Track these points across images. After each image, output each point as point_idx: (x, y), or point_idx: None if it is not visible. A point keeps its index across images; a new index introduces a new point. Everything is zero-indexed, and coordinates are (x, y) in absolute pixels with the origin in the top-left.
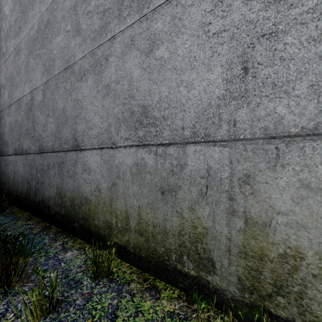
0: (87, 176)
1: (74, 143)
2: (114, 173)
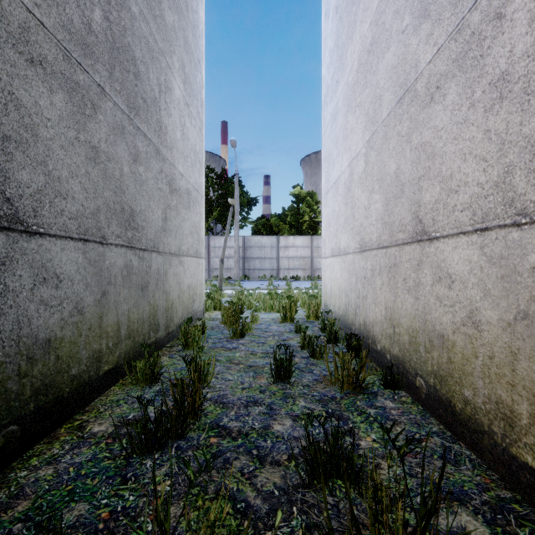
0: (52, 292)
1: (1, 207)
2: (106, 278)
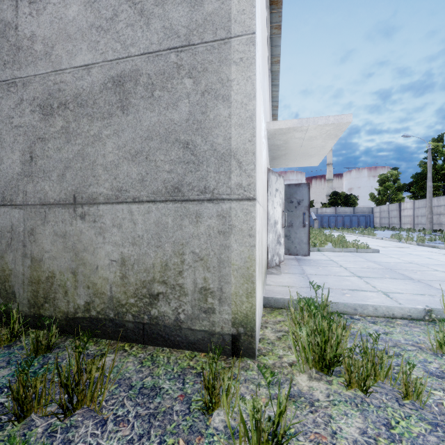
0: None
1: None
2: None
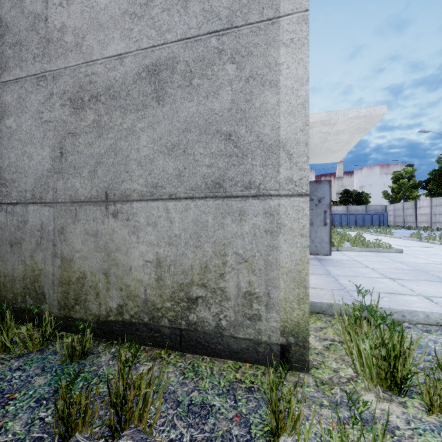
0: None
1: None
2: None
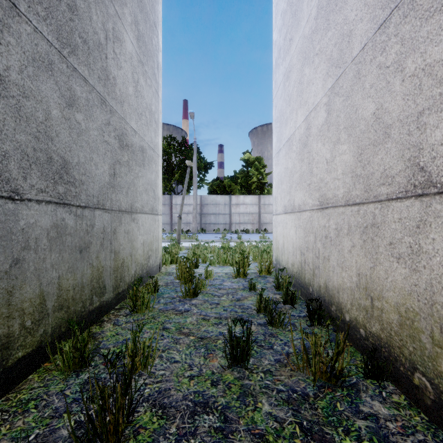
0: None
1: None
2: (19, 242)
